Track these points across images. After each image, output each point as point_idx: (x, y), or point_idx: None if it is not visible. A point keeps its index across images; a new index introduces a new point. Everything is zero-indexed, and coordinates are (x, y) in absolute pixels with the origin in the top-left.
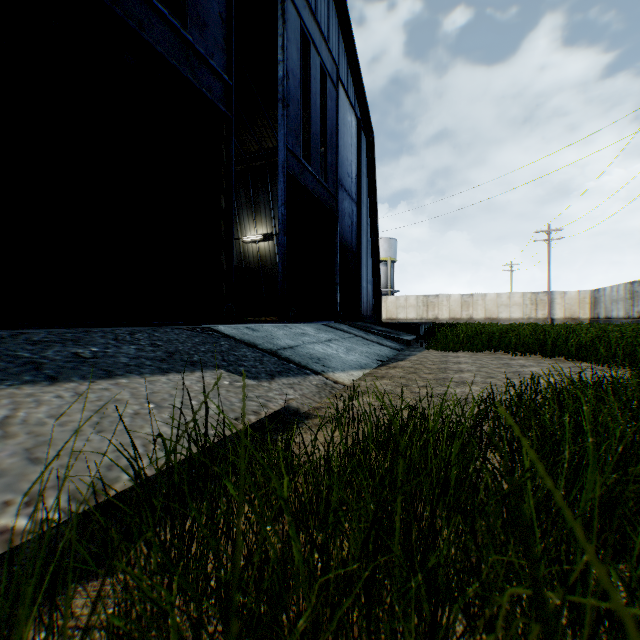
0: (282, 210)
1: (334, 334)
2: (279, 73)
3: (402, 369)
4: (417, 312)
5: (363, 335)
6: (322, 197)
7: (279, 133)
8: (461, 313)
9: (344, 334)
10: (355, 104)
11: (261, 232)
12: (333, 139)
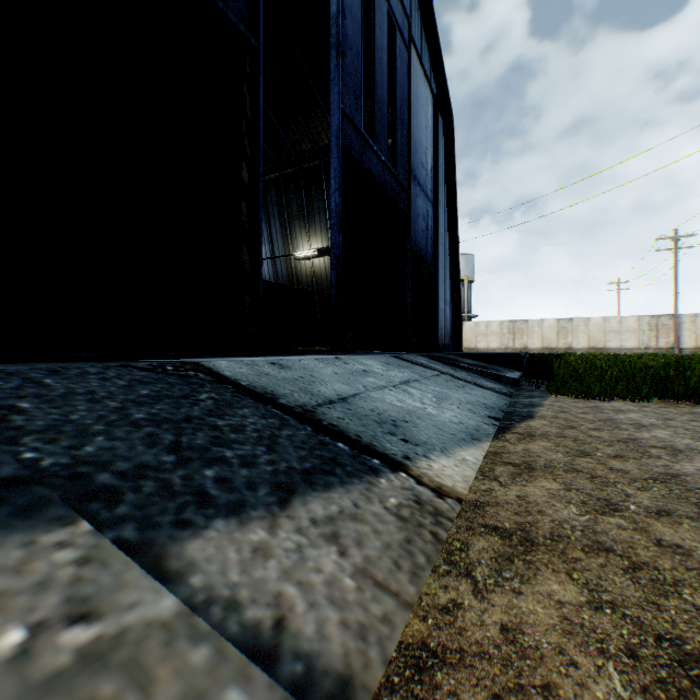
0: (336, 198)
1: (411, 371)
2: (332, 9)
3: (549, 441)
4: (501, 340)
5: (451, 371)
6: (390, 188)
7: (332, 92)
8: (557, 342)
9: (425, 371)
10: (430, 77)
11: (315, 246)
12: (404, 114)
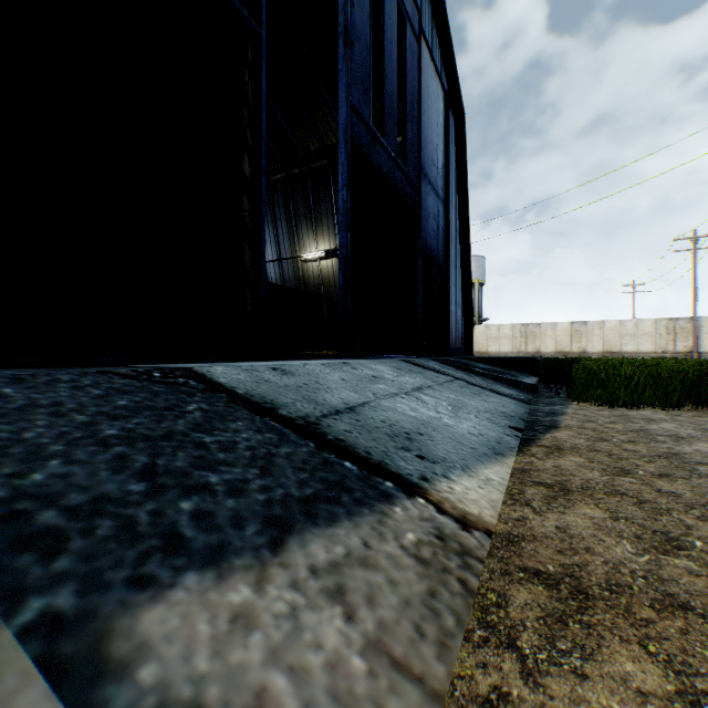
0: (343, 194)
1: (423, 376)
2: None
3: (581, 456)
4: (513, 344)
5: (465, 377)
6: (400, 185)
7: (339, 83)
8: (570, 345)
9: (438, 376)
10: (441, 72)
11: (323, 248)
12: (414, 109)
